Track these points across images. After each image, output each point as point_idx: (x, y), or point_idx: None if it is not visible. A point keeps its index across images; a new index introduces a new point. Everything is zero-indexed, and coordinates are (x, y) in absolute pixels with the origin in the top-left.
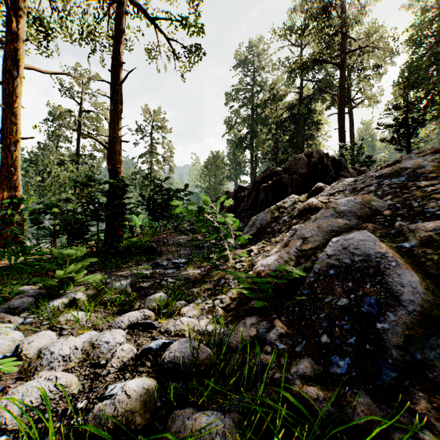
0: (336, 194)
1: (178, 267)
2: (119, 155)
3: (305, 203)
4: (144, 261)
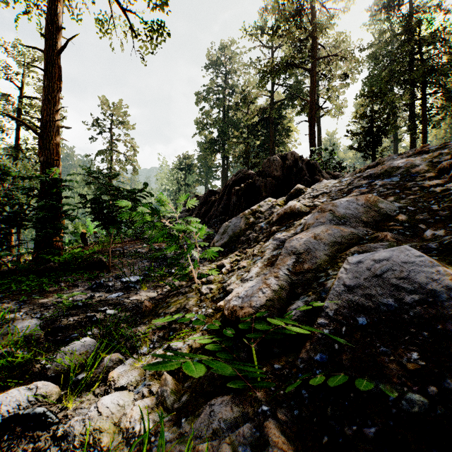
0: (320, 196)
1: (128, 288)
2: (57, 143)
3: (286, 207)
4: (84, 280)
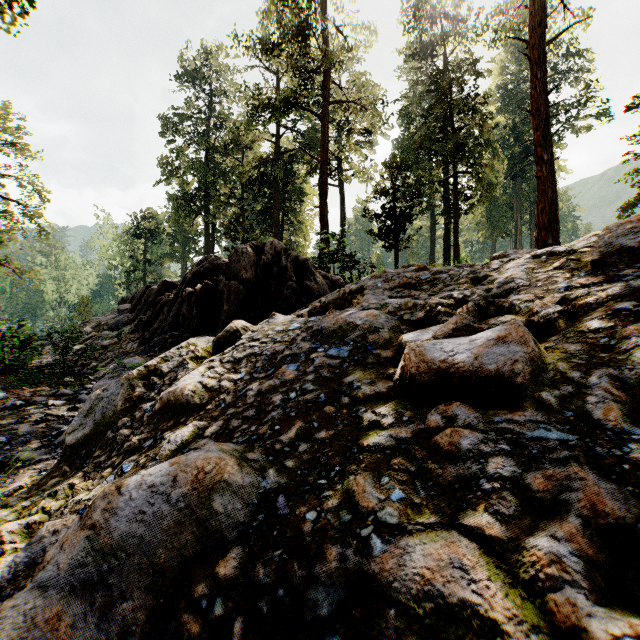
0: (244, 361)
1: None
2: None
3: (172, 389)
4: None
